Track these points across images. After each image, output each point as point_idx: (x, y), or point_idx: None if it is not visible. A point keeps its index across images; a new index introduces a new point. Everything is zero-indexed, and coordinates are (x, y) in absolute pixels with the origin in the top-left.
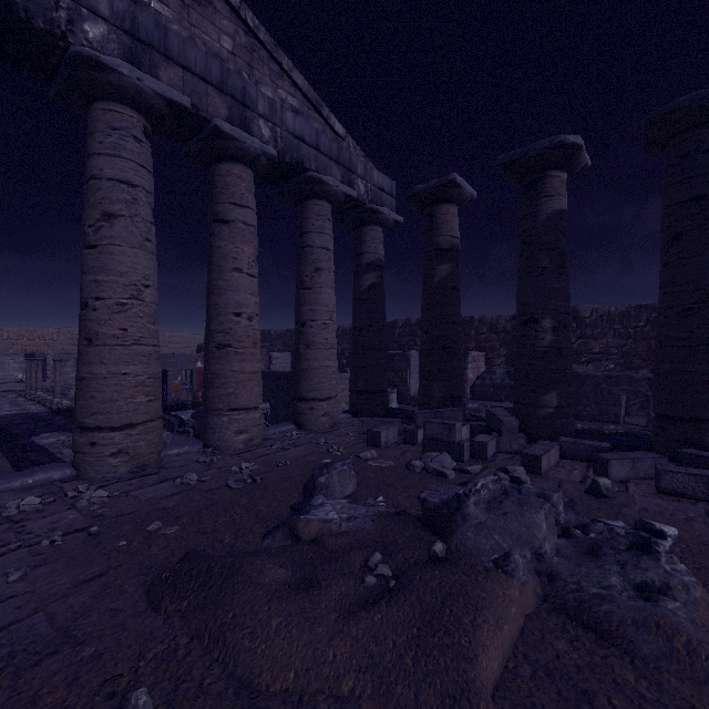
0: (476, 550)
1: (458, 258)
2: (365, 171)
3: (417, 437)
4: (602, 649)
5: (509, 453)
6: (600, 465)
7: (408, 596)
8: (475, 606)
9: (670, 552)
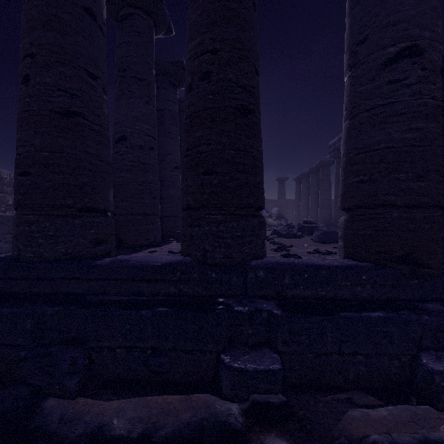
0: None
1: None
2: None
3: None
4: None
5: None
6: None
7: None
8: None
9: None
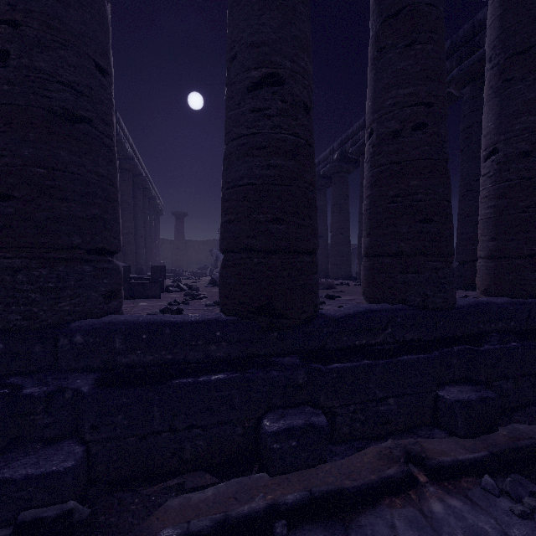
0: None
1: None
2: None
3: None
4: None
5: None
6: None
7: None
8: None
9: None
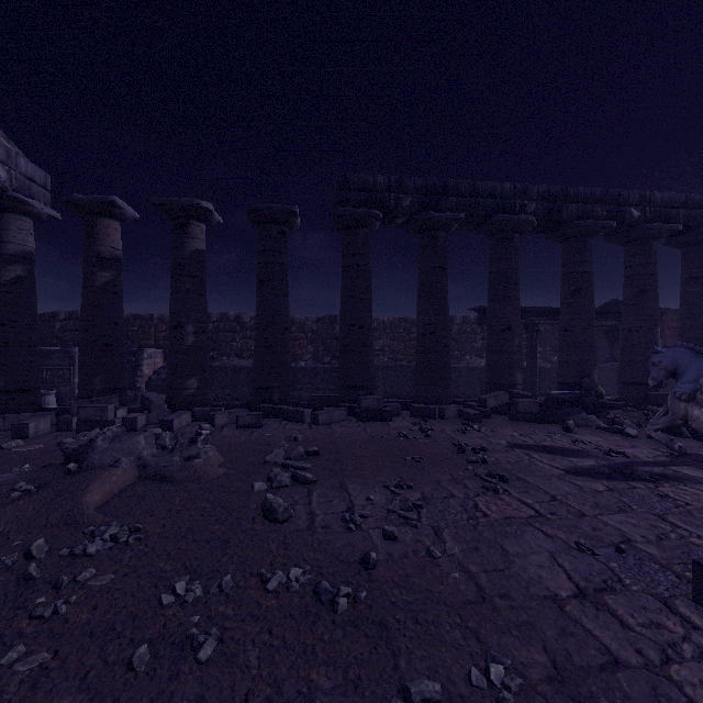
0: (101, 464)
1: (120, 268)
2: (7, 156)
3: (72, 423)
4: (160, 484)
5: (157, 424)
6: (212, 419)
7: (46, 490)
8: (91, 480)
9: (221, 449)
